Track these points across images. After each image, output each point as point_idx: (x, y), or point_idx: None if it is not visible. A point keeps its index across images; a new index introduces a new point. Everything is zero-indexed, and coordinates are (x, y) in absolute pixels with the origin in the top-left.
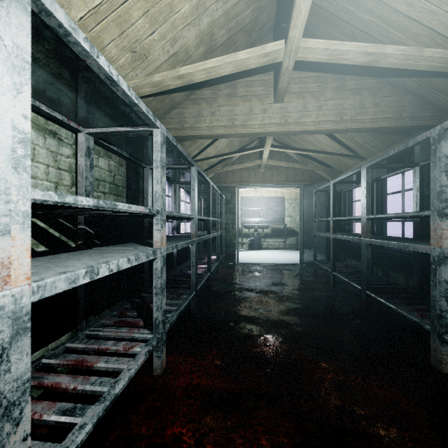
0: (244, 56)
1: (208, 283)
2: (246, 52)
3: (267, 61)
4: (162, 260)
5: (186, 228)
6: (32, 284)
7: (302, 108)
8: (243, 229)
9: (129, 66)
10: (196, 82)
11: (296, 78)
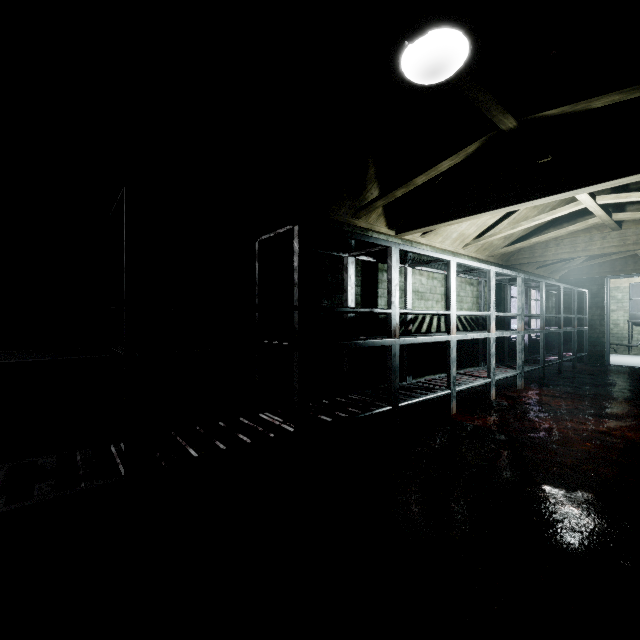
0: (572, 228)
1: (559, 369)
2: (574, 226)
3: (591, 225)
4: (521, 337)
5: (537, 324)
6: (495, 333)
7: (639, 232)
8: (632, 328)
9: (502, 243)
10: (541, 241)
11: (634, 209)
